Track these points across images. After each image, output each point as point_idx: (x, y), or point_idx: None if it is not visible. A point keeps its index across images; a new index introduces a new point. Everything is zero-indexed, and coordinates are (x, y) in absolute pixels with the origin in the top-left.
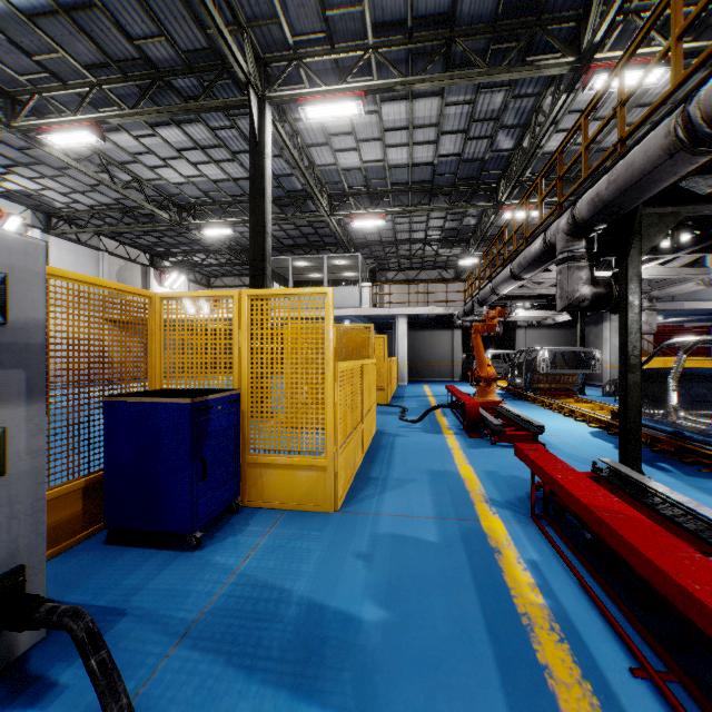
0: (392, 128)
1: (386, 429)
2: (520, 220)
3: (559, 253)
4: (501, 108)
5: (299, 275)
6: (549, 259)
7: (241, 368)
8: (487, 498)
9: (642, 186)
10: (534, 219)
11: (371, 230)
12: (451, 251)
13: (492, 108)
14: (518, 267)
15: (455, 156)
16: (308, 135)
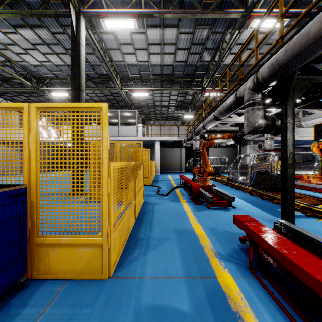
0: (152, 43)
1: (149, 200)
2: (211, 98)
3: (246, 101)
4: (206, 38)
5: None
6: (237, 107)
7: (30, 167)
8: (216, 252)
9: (311, 49)
10: (217, 98)
11: (142, 99)
12: (180, 112)
13: (202, 37)
14: (219, 113)
15: (183, 62)
16: (108, 42)
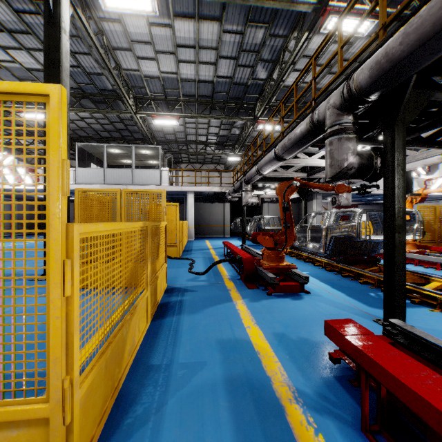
0: (183, 45)
1: (176, 284)
2: (266, 134)
3: (329, 126)
4: (261, 43)
5: (114, 160)
6: (311, 139)
7: None
8: (295, 391)
9: None
10: (274, 134)
11: (168, 131)
12: (223, 152)
13: (255, 42)
14: (283, 149)
15: (228, 78)
16: (113, 37)
